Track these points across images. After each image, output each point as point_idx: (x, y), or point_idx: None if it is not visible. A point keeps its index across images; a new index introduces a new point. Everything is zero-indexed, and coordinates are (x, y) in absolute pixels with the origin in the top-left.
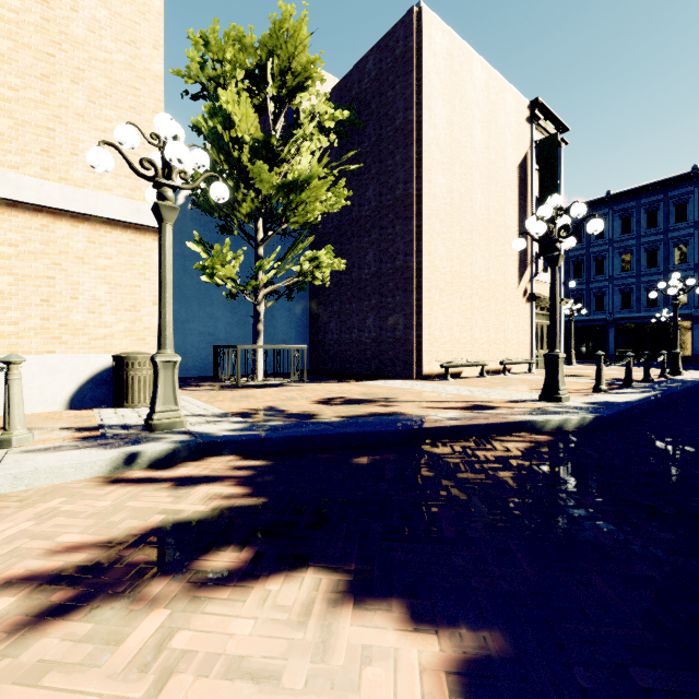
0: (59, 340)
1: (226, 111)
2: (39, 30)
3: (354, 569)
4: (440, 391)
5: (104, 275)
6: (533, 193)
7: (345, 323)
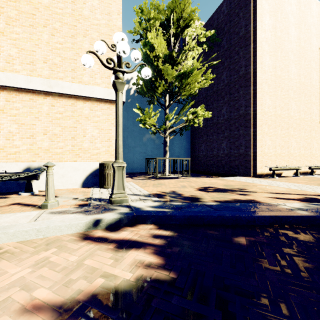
0: (78, 155)
1: (151, 43)
2: (71, 15)
3: None
4: (275, 185)
5: (96, 125)
6: None
7: (209, 146)
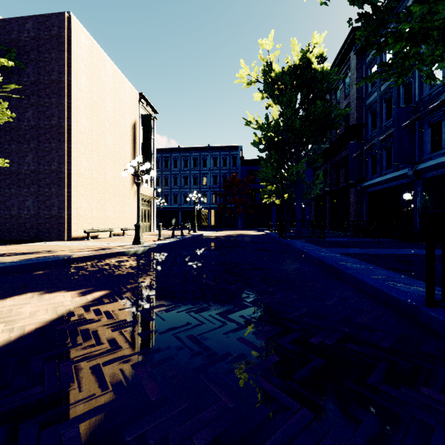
0: None
1: None
2: None
3: (46, 290)
4: (83, 245)
5: None
6: (140, 141)
7: (4, 203)
